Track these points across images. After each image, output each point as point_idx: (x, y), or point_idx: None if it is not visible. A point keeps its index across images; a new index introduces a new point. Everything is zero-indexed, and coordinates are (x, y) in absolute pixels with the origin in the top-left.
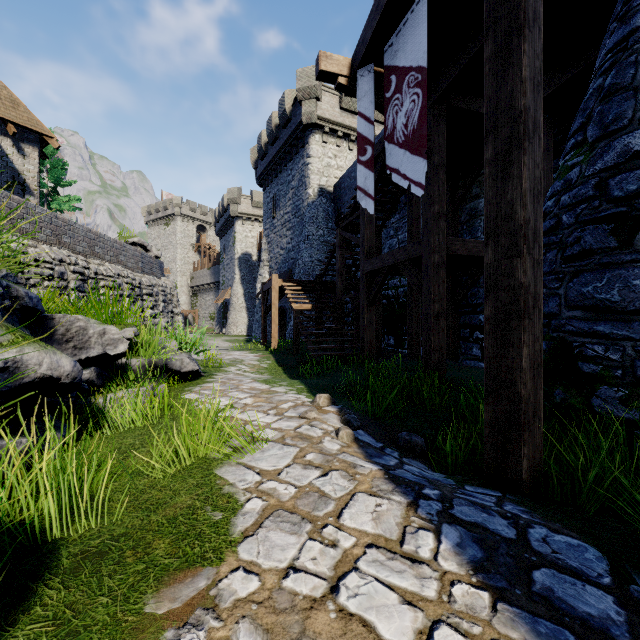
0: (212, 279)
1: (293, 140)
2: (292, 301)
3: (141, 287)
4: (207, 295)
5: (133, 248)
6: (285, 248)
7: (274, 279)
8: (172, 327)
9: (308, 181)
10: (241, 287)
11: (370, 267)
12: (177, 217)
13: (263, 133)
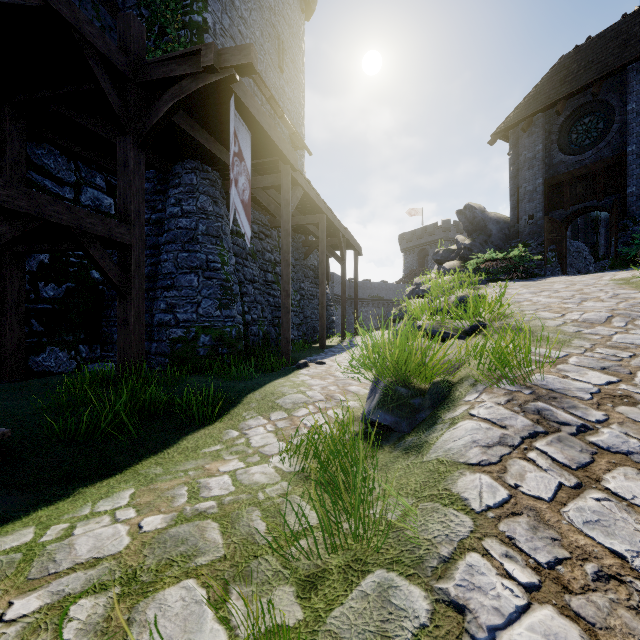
0: None
1: None
2: None
3: None
4: None
5: None
6: None
7: None
8: None
9: None
10: None
11: None
12: None
13: None
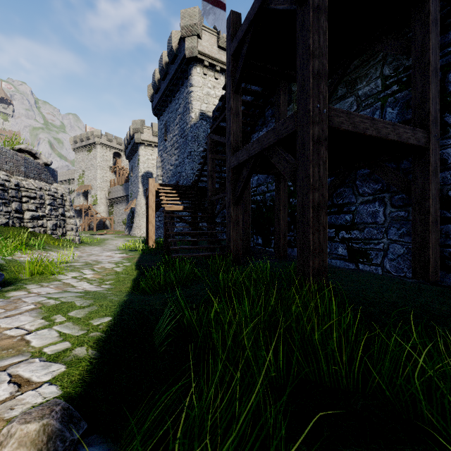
0: (124, 193)
1: (179, 73)
2: (164, 202)
3: (20, 189)
4: (120, 205)
5: (12, 151)
6: (174, 164)
7: (151, 183)
8: (62, 229)
9: (191, 106)
10: (144, 198)
11: (236, 161)
12: (97, 145)
13: (156, 71)
